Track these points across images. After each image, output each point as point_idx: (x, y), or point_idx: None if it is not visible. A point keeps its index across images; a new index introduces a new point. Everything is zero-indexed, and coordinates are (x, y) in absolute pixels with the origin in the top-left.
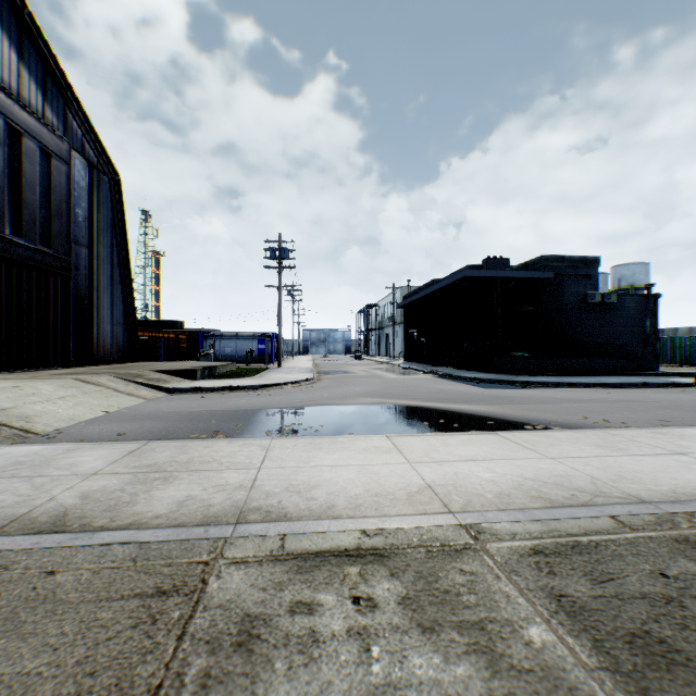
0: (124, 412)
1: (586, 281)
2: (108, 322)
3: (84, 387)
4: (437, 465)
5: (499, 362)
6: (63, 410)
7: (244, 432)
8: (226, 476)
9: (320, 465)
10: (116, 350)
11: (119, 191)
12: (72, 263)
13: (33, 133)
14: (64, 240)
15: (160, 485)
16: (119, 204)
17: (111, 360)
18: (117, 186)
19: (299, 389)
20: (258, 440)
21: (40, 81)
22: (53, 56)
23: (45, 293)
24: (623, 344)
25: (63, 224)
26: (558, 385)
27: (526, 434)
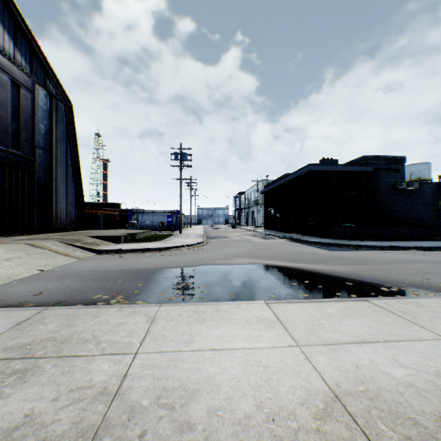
0: (55, 271)
1: (395, 173)
2: (63, 203)
3: (30, 250)
4: (330, 351)
5: (334, 231)
6: (4, 270)
7: (141, 292)
8: (94, 369)
9: (202, 349)
10: (70, 222)
11: (71, 114)
12: (36, 162)
13: (5, 69)
14: (30, 146)
15: (9, 386)
16: (71, 123)
17: (66, 229)
18: (70, 110)
19: (192, 251)
20: (146, 308)
21: (12, 33)
22: (21, 16)
23: (15, 182)
24: (422, 217)
25: (29, 134)
26: (382, 248)
27: (396, 301)
